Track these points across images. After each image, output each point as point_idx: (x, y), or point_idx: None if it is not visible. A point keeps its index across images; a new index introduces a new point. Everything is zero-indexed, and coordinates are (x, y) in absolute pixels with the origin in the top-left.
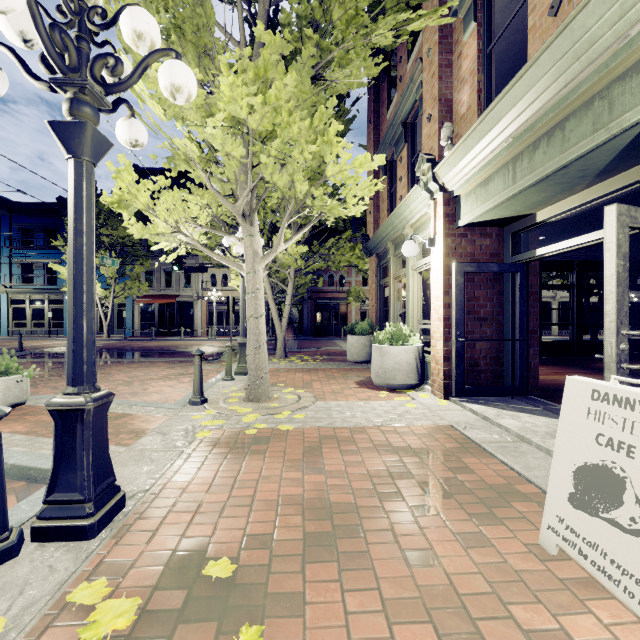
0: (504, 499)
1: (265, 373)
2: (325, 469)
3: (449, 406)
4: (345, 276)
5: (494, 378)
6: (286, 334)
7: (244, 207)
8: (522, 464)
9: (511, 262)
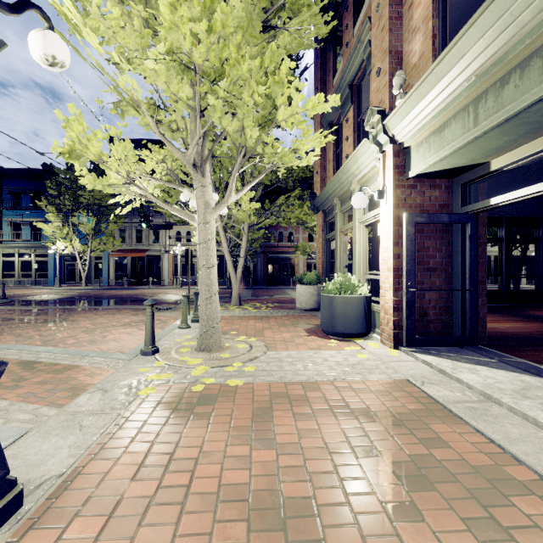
0: (496, 489)
1: (216, 323)
2: (276, 440)
3: (400, 356)
4: (293, 233)
5: (443, 328)
6: (242, 283)
7: (195, 158)
8: (501, 433)
9: (461, 213)
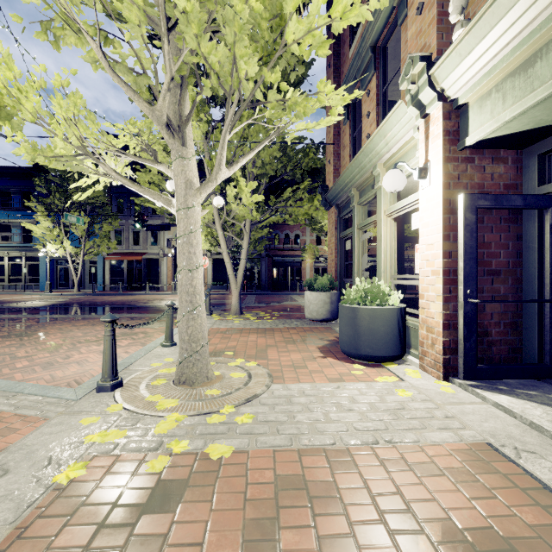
0: None
1: (202, 346)
2: None
3: (457, 394)
4: (300, 235)
5: (510, 352)
6: (245, 289)
7: (173, 119)
8: None
9: (538, 194)
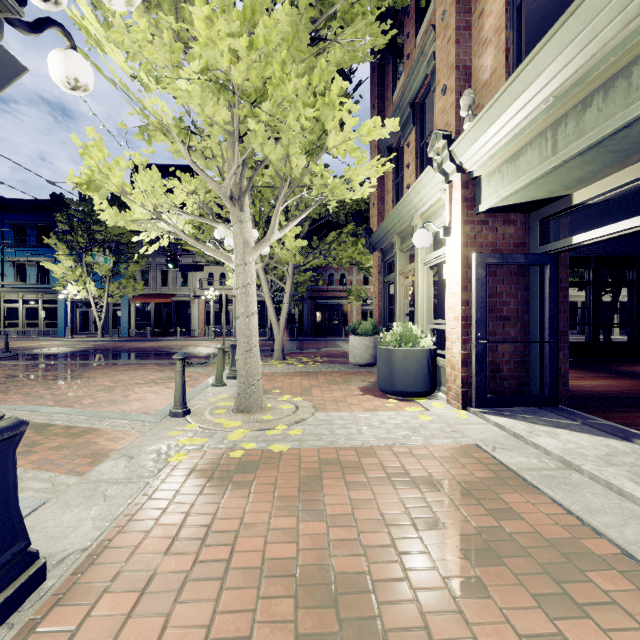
0: (573, 564)
1: (257, 380)
2: (326, 511)
3: (469, 418)
4: (346, 275)
5: (519, 385)
6: (285, 334)
7: (233, 189)
8: (580, 504)
9: (539, 253)
